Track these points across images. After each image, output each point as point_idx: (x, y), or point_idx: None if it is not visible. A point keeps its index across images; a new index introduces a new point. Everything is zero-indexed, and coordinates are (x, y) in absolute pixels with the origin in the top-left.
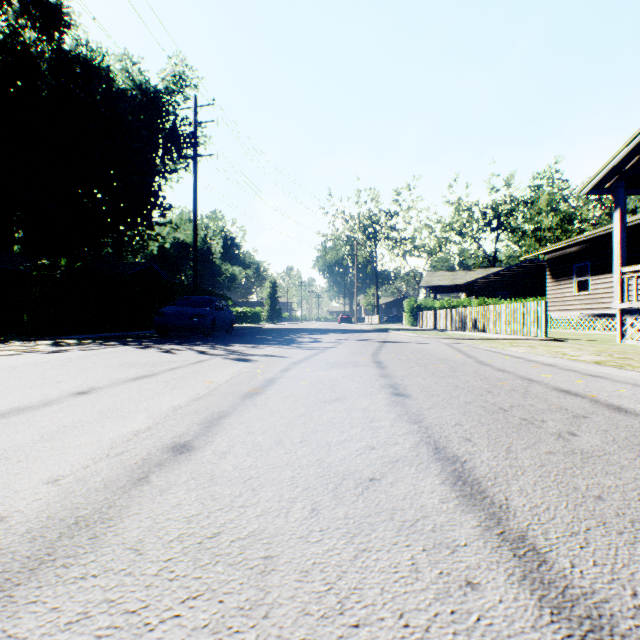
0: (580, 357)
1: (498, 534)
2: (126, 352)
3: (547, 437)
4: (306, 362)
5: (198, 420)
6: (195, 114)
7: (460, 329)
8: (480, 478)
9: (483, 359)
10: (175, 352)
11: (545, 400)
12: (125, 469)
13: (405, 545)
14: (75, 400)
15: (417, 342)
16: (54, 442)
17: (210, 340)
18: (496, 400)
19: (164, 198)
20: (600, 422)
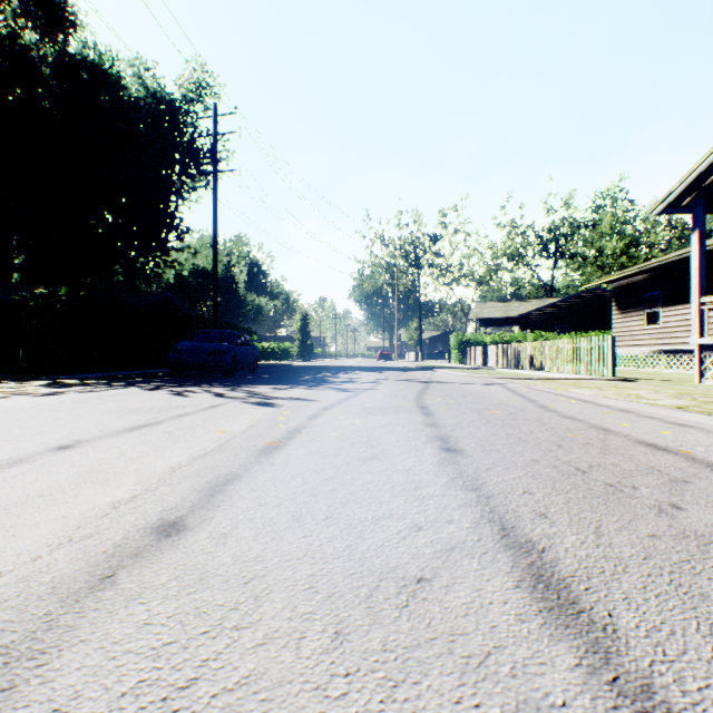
0: (659, 401)
1: (610, 682)
2: (131, 395)
3: (645, 512)
4: (338, 407)
5: (198, 486)
6: (215, 124)
7: (514, 367)
8: (568, 578)
9: (545, 403)
10: (187, 395)
11: (630, 457)
12: (87, 562)
13: (473, 705)
14: (52, 457)
15: (467, 382)
16: (6, 519)
17: (230, 380)
18: (570, 457)
19: (181, 220)
20: (707, 489)
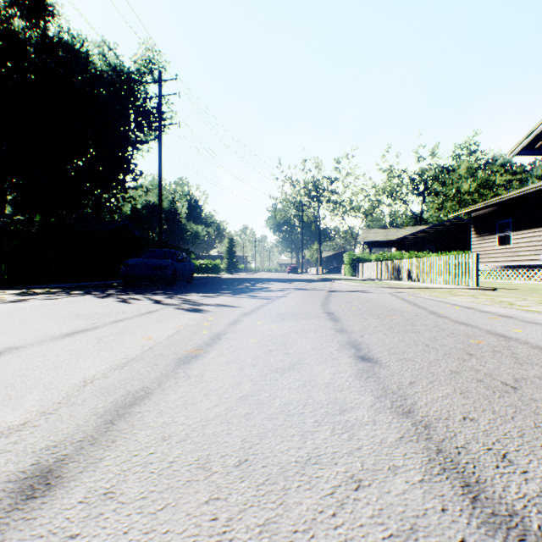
0: (531, 307)
1: None
2: (83, 301)
3: None
4: (257, 313)
5: (102, 407)
6: (160, 87)
7: (395, 279)
8: None
9: (434, 309)
10: (130, 301)
11: None
12: None
13: None
14: None
15: (361, 291)
16: None
17: (170, 289)
18: (488, 368)
19: (136, 165)
20: None
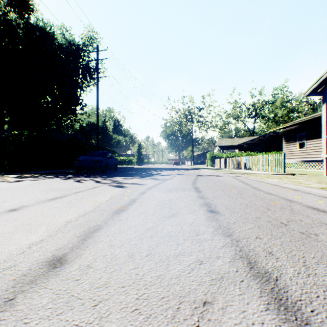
0: (311, 185)
1: None
2: (55, 181)
3: None
4: (155, 188)
5: (78, 233)
6: (97, 55)
7: (237, 168)
8: (298, 302)
9: (255, 186)
10: (82, 181)
11: (307, 216)
12: (1, 288)
13: None
14: (5, 216)
15: (216, 175)
16: None
17: (104, 174)
18: (275, 216)
19: (82, 100)
20: None
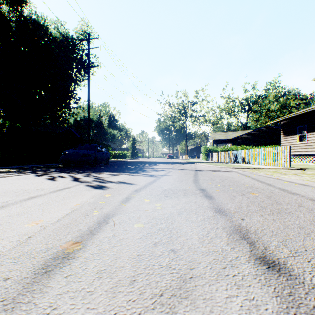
0: None
1: None
2: (22, 179)
3: None
4: (145, 189)
5: None
6: (88, 43)
7: (234, 162)
8: None
9: (280, 186)
10: (56, 179)
11: None
12: None
13: None
14: None
15: (217, 170)
16: None
17: (91, 169)
18: None
19: (76, 94)
20: None
